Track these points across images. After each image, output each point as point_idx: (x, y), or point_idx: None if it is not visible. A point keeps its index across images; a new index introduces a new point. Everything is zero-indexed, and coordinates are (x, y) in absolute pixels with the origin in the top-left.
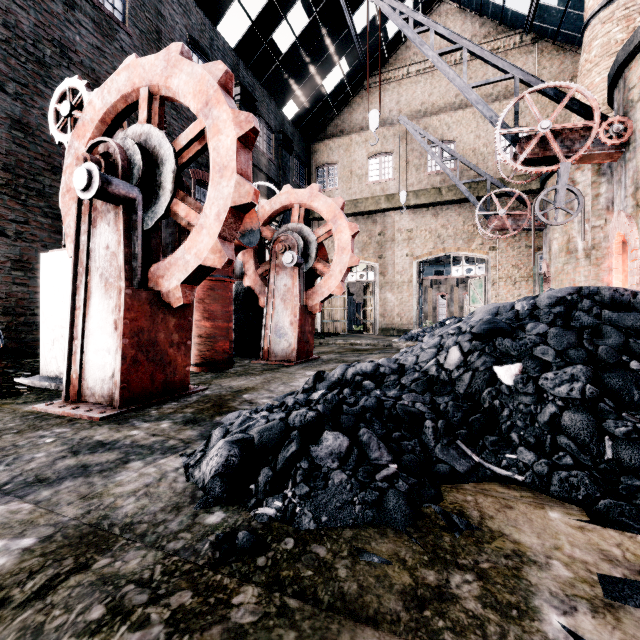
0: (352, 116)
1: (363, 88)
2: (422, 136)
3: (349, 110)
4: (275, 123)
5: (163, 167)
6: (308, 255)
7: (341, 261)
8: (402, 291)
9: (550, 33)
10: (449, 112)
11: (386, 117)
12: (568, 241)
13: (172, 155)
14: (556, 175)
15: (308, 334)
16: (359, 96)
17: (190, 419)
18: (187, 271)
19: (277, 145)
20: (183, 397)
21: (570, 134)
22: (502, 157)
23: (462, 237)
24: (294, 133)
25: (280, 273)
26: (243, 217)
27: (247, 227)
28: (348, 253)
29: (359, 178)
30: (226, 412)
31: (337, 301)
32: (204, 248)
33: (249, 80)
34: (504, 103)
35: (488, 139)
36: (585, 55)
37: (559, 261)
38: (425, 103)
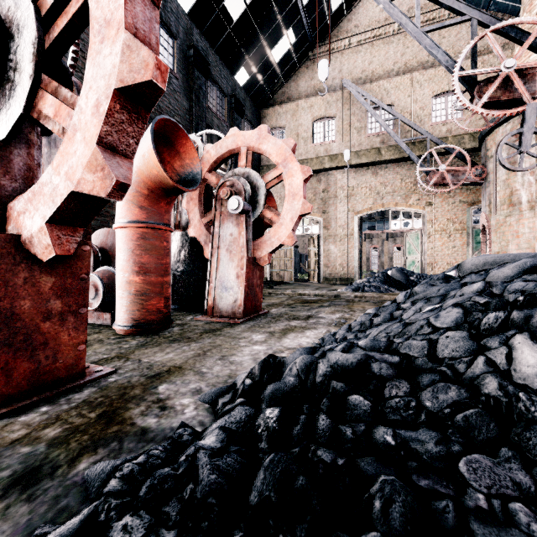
0: (298, 84)
1: (308, 58)
2: (365, 98)
3: (295, 79)
4: (227, 88)
5: (19, 37)
6: (256, 202)
7: (292, 208)
8: (344, 243)
9: (483, 3)
10: (388, 78)
11: (329, 84)
12: (511, 194)
13: (32, 17)
14: (497, 130)
15: (256, 288)
16: (304, 66)
17: (30, 468)
18: (54, 202)
19: (229, 108)
20: (69, 391)
21: (535, 75)
22: (461, 100)
23: (400, 193)
24: (245, 99)
25: (225, 221)
26: (146, 116)
27: (187, 169)
28: (300, 199)
29: (305, 140)
30: (109, 439)
31: (284, 252)
32: (77, 163)
33: (202, 45)
34: (439, 69)
35: (424, 103)
36: (525, 14)
37: (501, 213)
38: (365, 71)
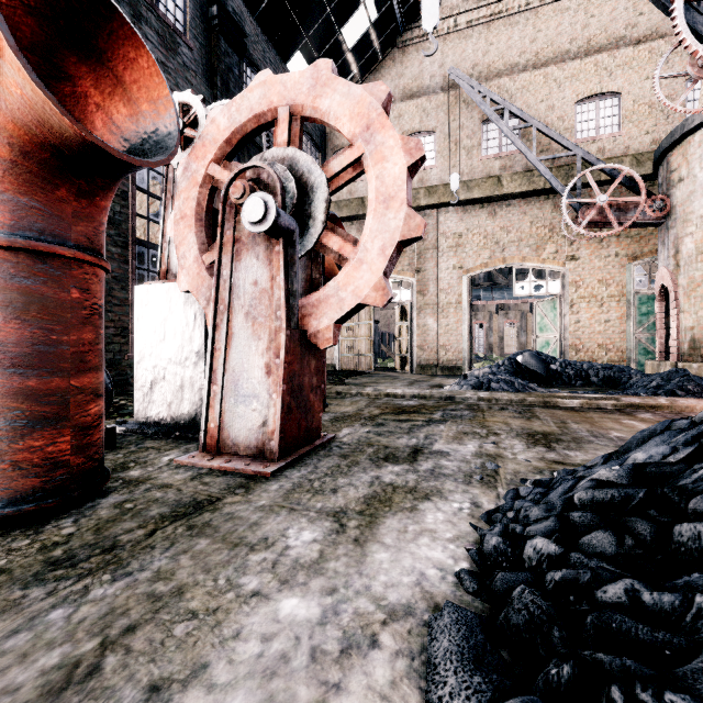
0: None
1: (395, 47)
2: (482, 95)
3: (377, 76)
4: None
5: None
6: (308, 216)
7: (384, 227)
8: (448, 315)
9: None
10: (511, 75)
11: (426, 85)
12: None
13: None
14: (691, 139)
15: (309, 393)
16: (390, 58)
17: None
18: None
19: None
20: None
21: None
22: (688, 45)
23: (529, 243)
24: None
25: (244, 256)
26: None
27: (144, 124)
28: (400, 207)
29: None
30: None
31: (361, 329)
32: None
33: (234, 5)
34: (587, 61)
35: (565, 110)
36: None
37: (697, 267)
38: (478, 65)
